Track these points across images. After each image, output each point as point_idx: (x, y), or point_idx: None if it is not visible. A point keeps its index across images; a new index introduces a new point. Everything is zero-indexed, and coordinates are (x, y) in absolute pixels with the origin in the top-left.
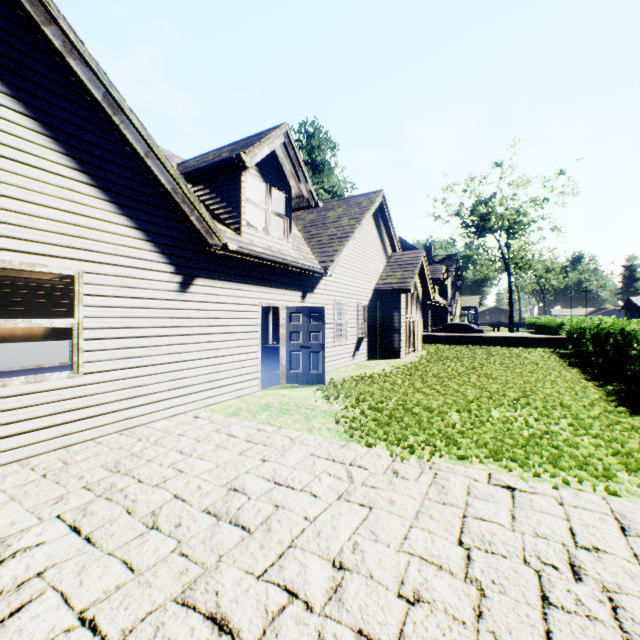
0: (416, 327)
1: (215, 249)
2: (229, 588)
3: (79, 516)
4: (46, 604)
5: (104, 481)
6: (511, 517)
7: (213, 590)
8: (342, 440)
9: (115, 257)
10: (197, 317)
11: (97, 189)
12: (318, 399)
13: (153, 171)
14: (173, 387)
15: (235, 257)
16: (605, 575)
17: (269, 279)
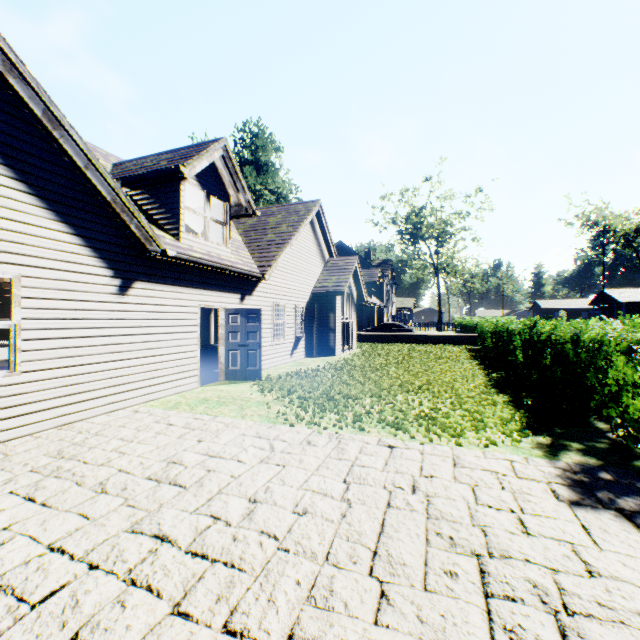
0: (351, 327)
1: (154, 255)
2: (169, 521)
3: (32, 490)
4: (17, 544)
5: (50, 465)
6: (385, 464)
7: (156, 523)
8: (270, 423)
9: (53, 262)
10: (136, 318)
11: (35, 197)
12: (254, 392)
13: (93, 182)
14: (112, 384)
15: (174, 262)
16: (431, 489)
17: (208, 282)
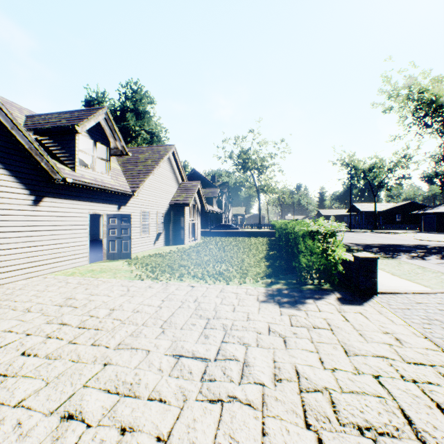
0: (197, 226)
1: (58, 181)
2: (67, 319)
3: None
4: None
5: None
6: (186, 293)
7: (60, 320)
8: (131, 279)
9: None
10: (45, 220)
11: None
12: (125, 265)
13: (16, 137)
14: (29, 261)
15: (71, 185)
16: (203, 300)
17: (95, 198)
